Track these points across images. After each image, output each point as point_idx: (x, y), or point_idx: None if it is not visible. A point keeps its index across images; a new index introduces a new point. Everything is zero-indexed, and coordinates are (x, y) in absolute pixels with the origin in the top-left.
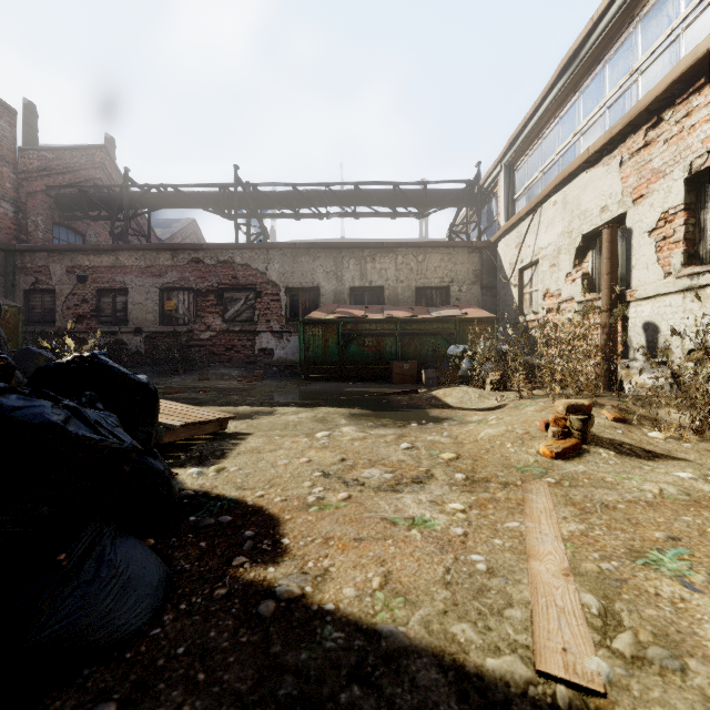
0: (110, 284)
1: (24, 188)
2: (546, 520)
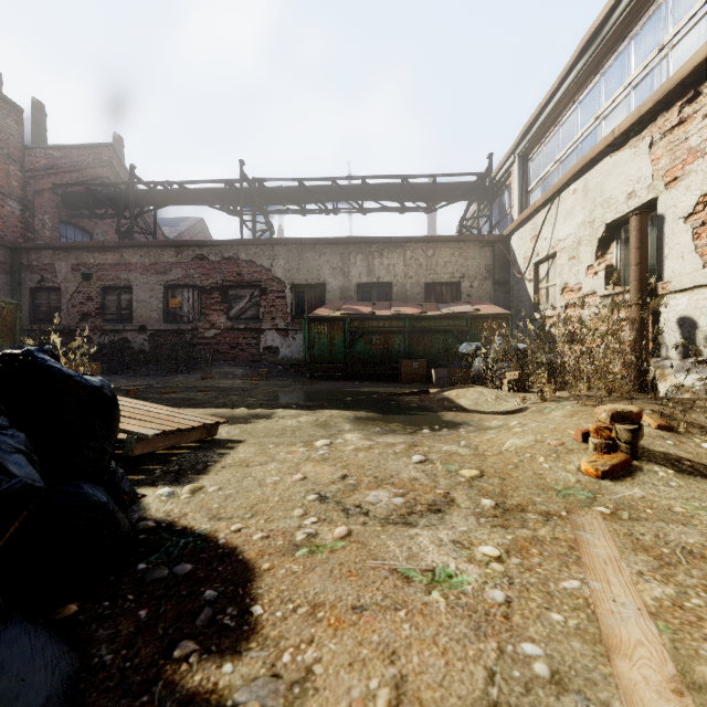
0: (115, 282)
1: (31, 186)
2: (616, 578)
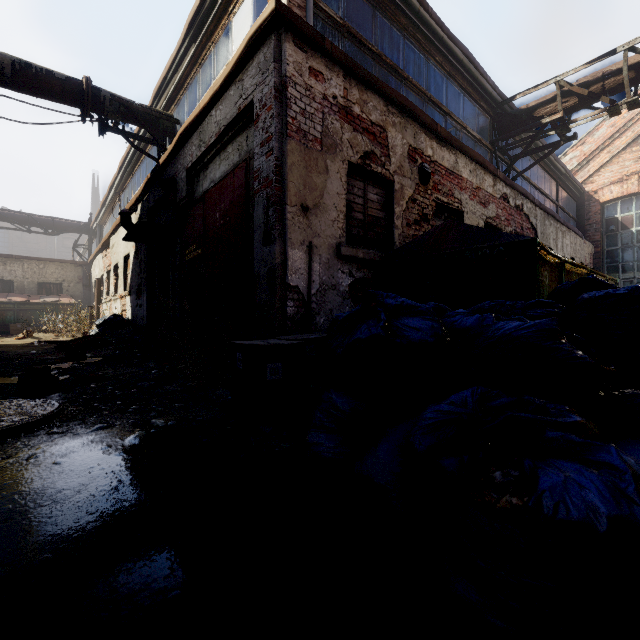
0: None
1: None
2: None
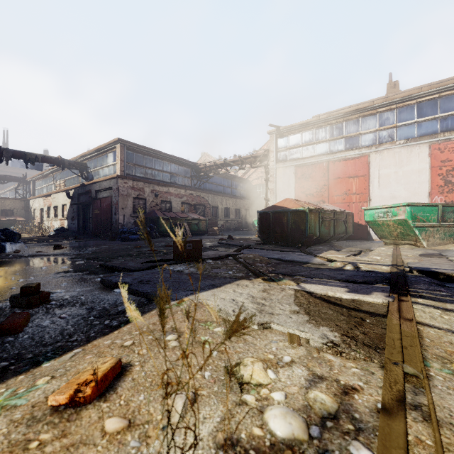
0: None
1: None
2: None
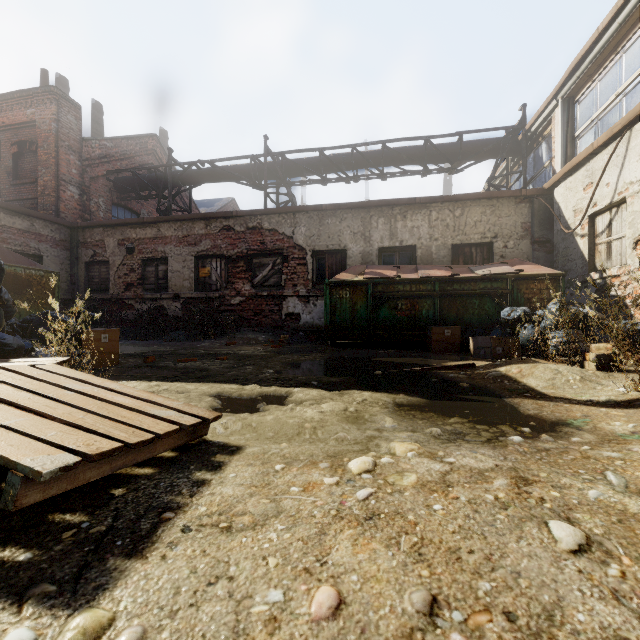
0: (153, 254)
1: (88, 173)
2: None
